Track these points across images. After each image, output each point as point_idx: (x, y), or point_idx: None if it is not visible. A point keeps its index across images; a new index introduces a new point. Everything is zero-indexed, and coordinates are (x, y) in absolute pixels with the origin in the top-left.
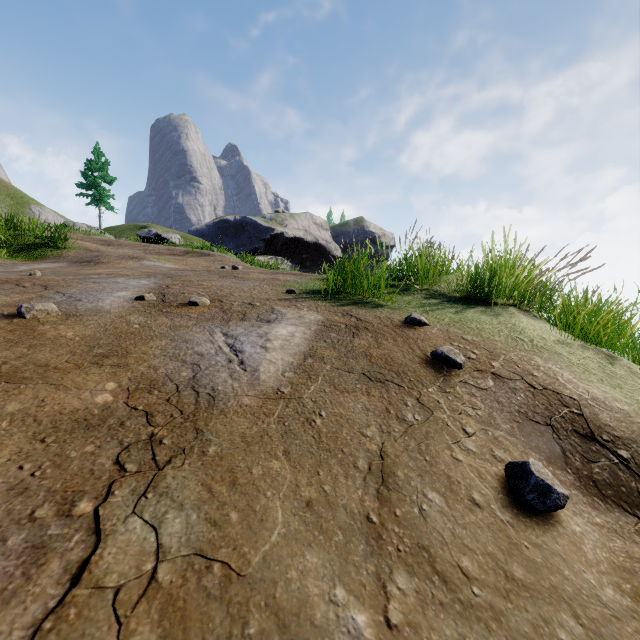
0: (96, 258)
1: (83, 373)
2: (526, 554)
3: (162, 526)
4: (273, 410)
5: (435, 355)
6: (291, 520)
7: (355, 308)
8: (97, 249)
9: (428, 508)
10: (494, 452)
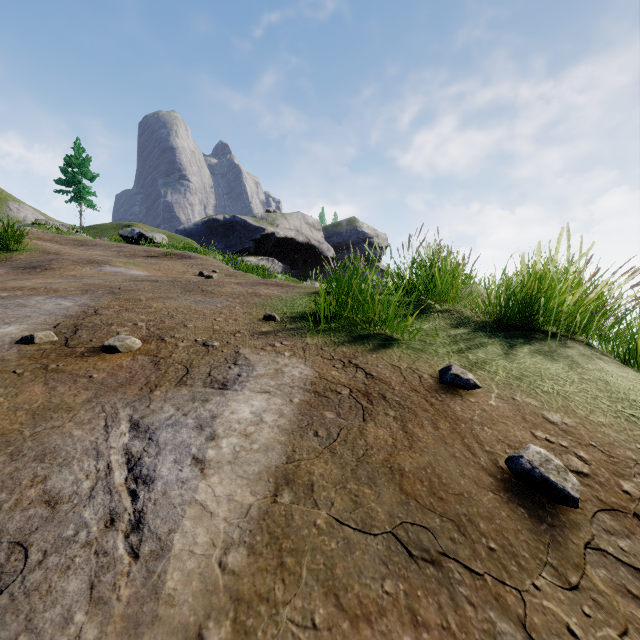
0: (47, 263)
1: None
2: None
3: None
4: None
5: (519, 471)
6: None
7: (360, 349)
8: (57, 251)
9: None
10: None
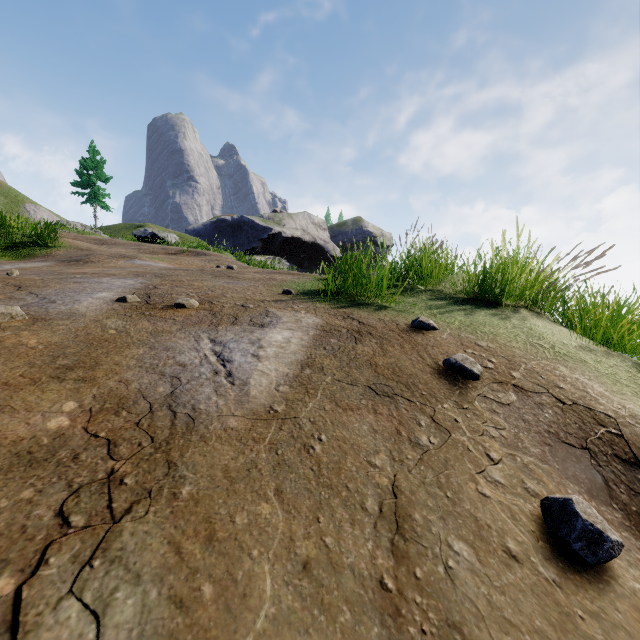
0: (86, 257)
1: (38, 390)
2: (583, 629)
3: (108, 612)
4: (264, 434)
5: (448, 364)
6: (283, 593)
7: (357, 310)
8: (88, 248)
9: (455, 565)
10: (526, 484)
